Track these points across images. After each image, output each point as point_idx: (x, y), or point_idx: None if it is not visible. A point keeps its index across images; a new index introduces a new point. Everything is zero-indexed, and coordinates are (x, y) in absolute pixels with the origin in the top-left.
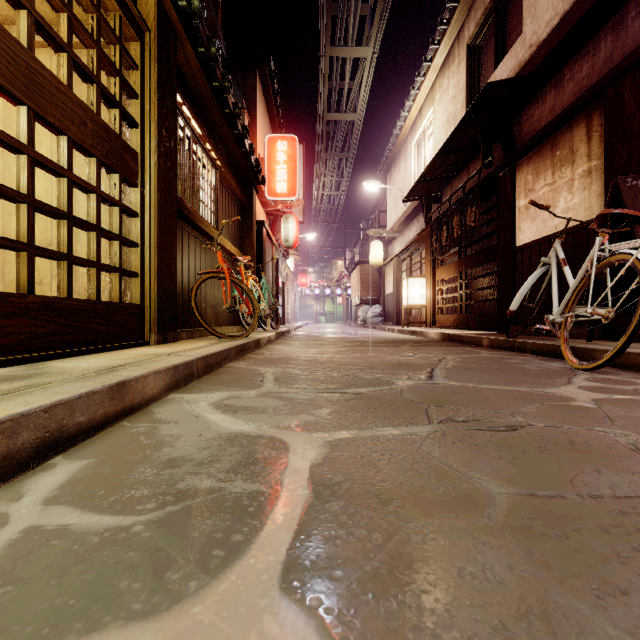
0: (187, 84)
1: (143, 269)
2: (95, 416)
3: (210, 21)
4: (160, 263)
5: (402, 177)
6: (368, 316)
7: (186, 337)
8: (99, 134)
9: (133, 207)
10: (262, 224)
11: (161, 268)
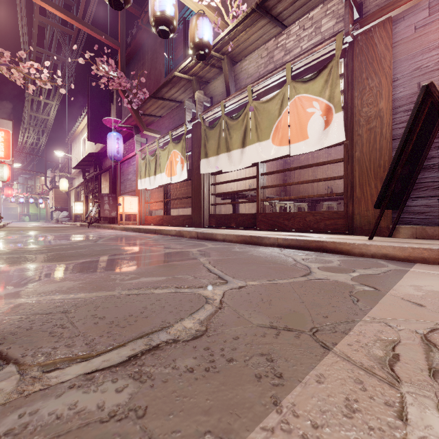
0: None
1: None
2: None
3: None
4: None
5: (78, 151)
6: (60, 217)
7: None
8: None
9: None
10: None
11: None
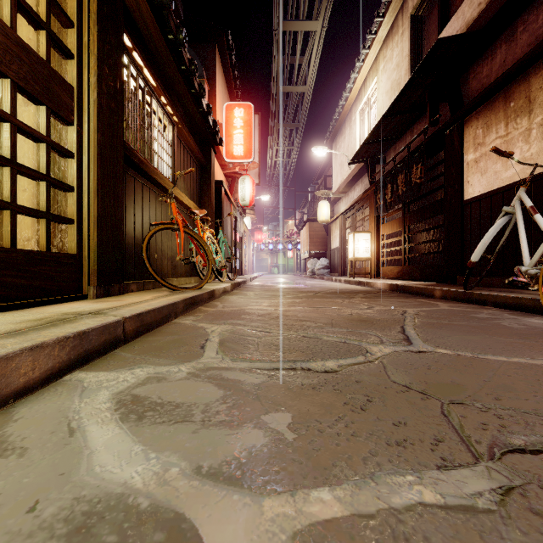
0: (140, 33)
1: (80, 215)
2: None
3: None
4: (101, 210)
5: (347, 143)
6: (316, 268)
7: (136, 289)
8: (13, 51)
9: (68, 147)
10: (220, 184)
11: (102, 215)
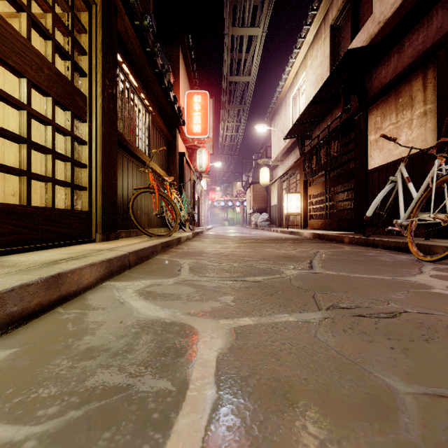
0: (126, 49)
1: (91, 184)
2: (29, 305)
3: (144, 4)
4: (104, 180)
5: (283, 122)
6: (259, 221)
7: (125, 236)
8: (54, 79)
9: (83, 137)
10: (183, 155)
11: (105, 184)
